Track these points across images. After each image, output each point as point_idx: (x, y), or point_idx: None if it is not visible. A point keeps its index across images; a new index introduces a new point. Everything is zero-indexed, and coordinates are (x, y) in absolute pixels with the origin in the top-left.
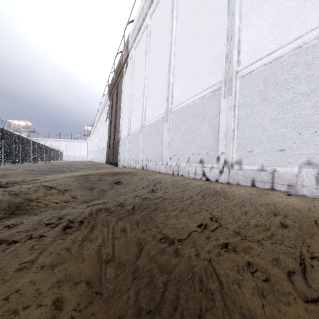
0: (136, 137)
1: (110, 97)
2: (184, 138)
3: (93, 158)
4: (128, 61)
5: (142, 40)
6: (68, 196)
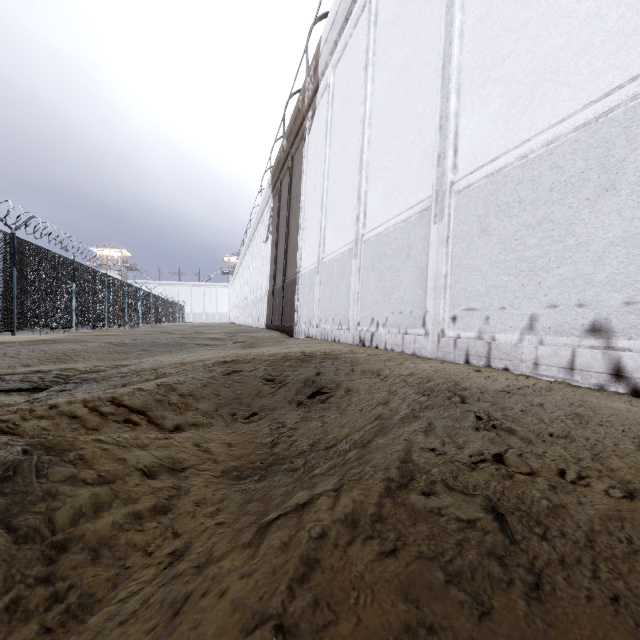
0: (340, 268)
1: (276, 191)
2: (508, 258)
3: (240, 317)
4: (318, 101)
5: (354, 41)
6: (183, 437)
